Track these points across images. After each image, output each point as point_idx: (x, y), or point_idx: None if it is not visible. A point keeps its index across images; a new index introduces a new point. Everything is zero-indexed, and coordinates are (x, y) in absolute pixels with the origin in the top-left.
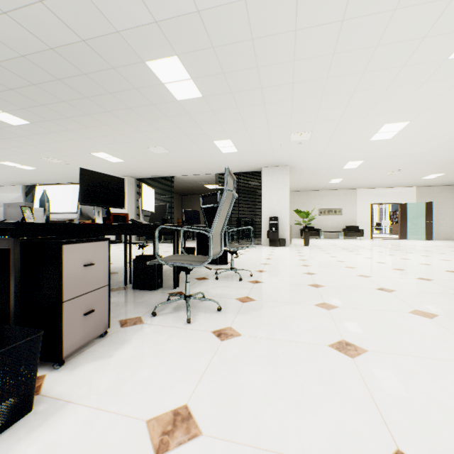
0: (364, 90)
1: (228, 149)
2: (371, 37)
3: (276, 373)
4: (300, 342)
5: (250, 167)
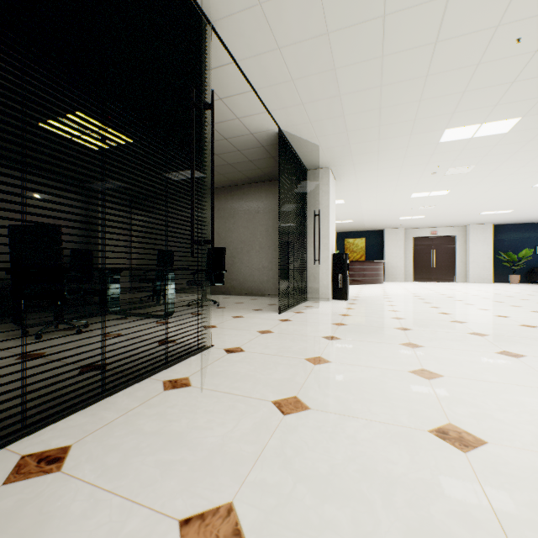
0: (534, 173)
1: (461, 133)
2: None
3: None
4: None
5: (335, 159)
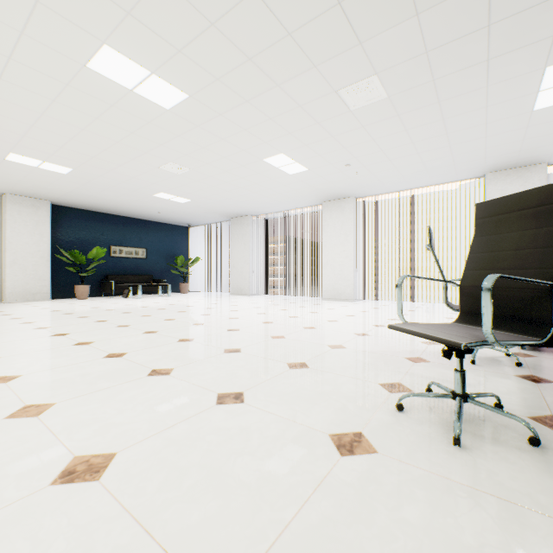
0: None
1: None
2: (236, 31)
3: (403, 334)
4: (384, 337)
5: None
